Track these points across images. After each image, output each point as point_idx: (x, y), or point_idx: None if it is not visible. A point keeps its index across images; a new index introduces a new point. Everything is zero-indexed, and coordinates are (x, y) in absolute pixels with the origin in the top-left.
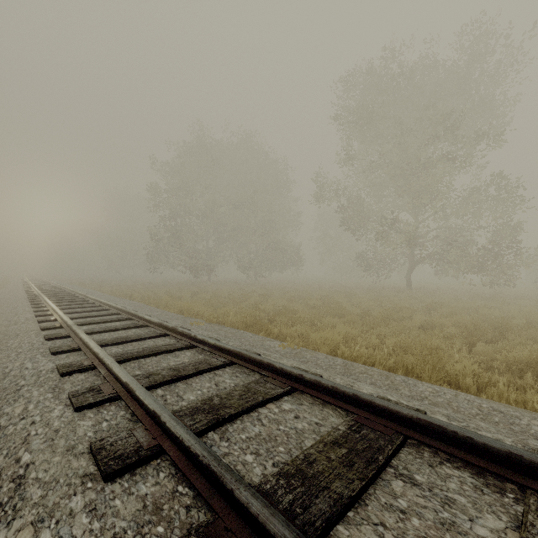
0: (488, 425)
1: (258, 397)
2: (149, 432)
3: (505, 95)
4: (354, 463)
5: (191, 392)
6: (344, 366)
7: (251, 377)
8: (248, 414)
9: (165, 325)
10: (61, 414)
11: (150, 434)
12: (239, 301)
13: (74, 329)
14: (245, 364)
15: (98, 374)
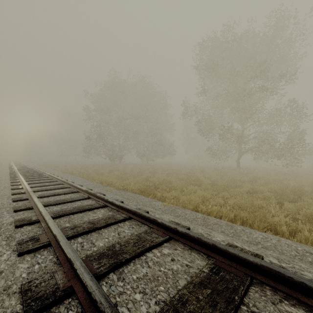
0: (307, 266)
1: (146, 244)
2: (66, 275)
3: (296, 53)
4: (217, 303)
5: (101, 239)
6: (203, 219)
7: (142, 228)
8: (139, 258)
9: (89, 192)
10: (8, 257)
11: (66, 276)
12: (137, 176)
13: (30, 194)
14: (139, 219)
15: (41, 226)
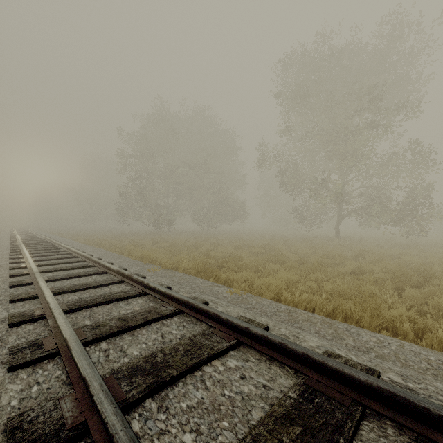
0: None
1: (203, 352)
2: (78, 402)
3: (419, 73)
4: None
5: (135, 345)
6: (287, 312)
7: (198, 327)
8: (191, 374)
9: (122, 273)
10: None
11: (78, 405)
12: (193, 249)
13: (36, 276)
14: (193, 313)
15: (47, 324)
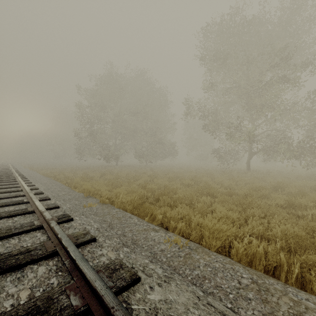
0: None
1: None
2: None
3: None
4: None
5: None
6: (257, 291)
7: None
8: None
9: (43, 216)
10: None
11: None
12: (132, 181)
13: None
14: None
15: None
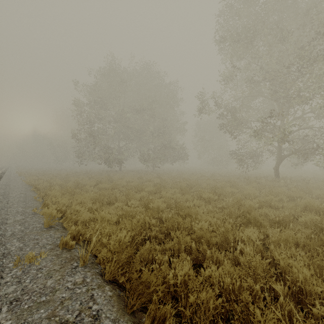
0: None
1: None
2: None
3: None
4: None
5: None
6: None
7: None
8: None
9: None
10: None
11: None
12: (131, 194)
13: None
14: None
15: None
